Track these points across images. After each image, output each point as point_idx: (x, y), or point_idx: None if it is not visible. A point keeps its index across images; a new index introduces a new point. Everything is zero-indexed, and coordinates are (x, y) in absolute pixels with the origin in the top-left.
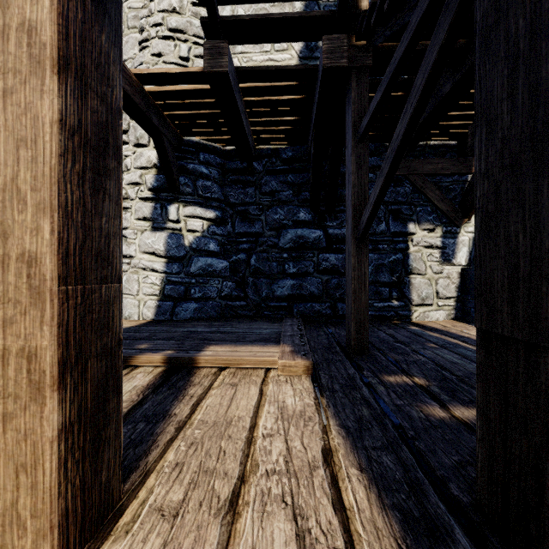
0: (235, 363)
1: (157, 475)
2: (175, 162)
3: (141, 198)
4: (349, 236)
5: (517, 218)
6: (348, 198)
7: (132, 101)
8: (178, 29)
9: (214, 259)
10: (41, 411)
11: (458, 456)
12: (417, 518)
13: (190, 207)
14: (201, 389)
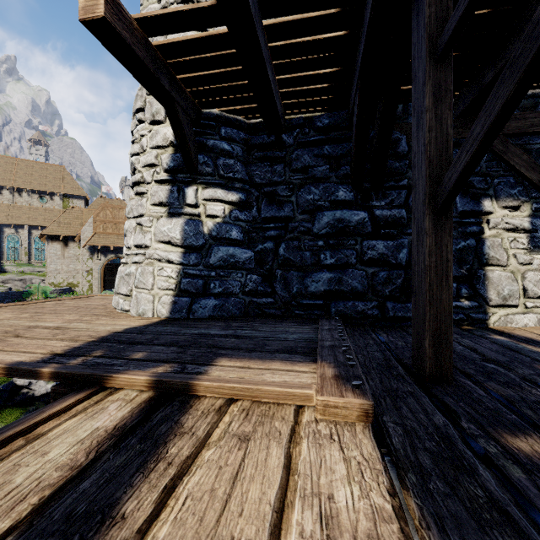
0: (249, 394)
1: None
2: (192, 137)
3: (157, 181)
4: (419, 206)
5: None
6: (417, 151)
7: (133, 54)
8: None
9: (236, 248)
10: None
11: None
12: None
13: (209, 189)
14: (189, 444)
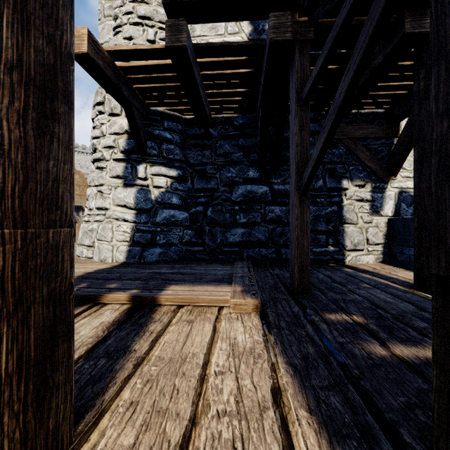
0: (192, 301)
1: (111, 415)
2: (143, 128)
3: (115, 159)
4: (293, 189)
5: None
6: (292, 156)
7: (105, 74)
8: (146, 16)
9: (176, 211)
10: None
11: (404, 397)
12: None
13: (155, 166)
14: (160, 325)
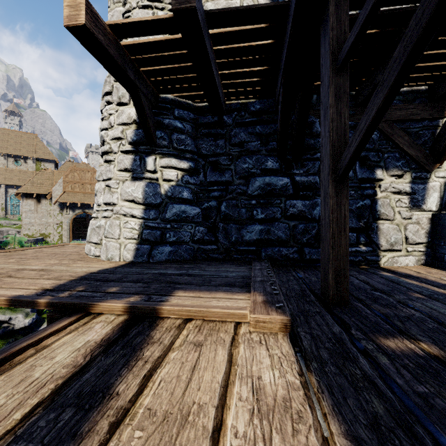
0: (201, 315)
1: None
2: (152, 117)
3: (123, 151)
4: (326, 176)
5: None
6: (324, 136)
7: (107, 52)
8: None
9: (187, 206)
10: None
11: None
12: None
13: (165, 158)
14: (159, 349)
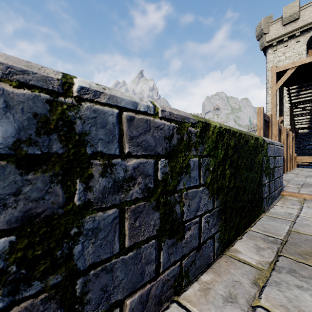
0: (298, 163)
1: None
2: None
3: None
4: None
5: None
6: None
7: None
8: None
9: None
10: None
11: None
12: None
13: None
14: None
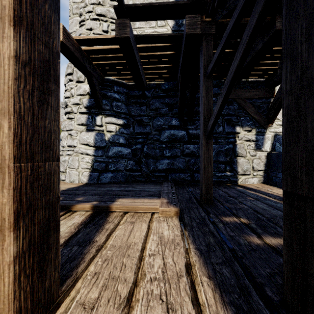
0: (133, 209)
1: (83, 281)
2: (100, 91)
3: (80, 112)
4: (201, 134)
5: (312, 119)
6: (201, 111)
7: (74, 55)
8: (102, 14)
9: (122, 148)
10: (2, 244)
11: (270, 269)
12: (245, 311)
13: (108, 117)
14: (112, 225)
